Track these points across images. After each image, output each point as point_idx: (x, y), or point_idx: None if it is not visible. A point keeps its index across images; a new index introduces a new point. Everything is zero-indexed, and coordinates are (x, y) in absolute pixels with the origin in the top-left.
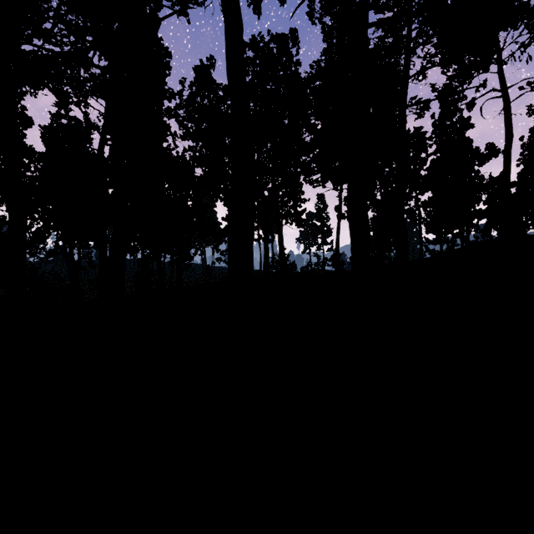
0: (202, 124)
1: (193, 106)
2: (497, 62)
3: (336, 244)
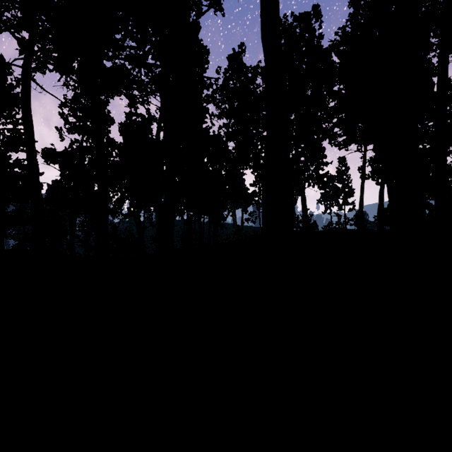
0: (234, 104)
1: (227, 89)
2: None
3: (360, 204)
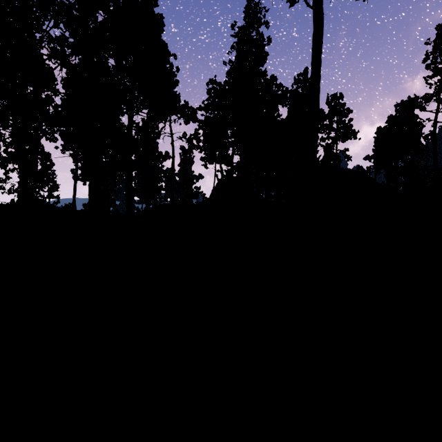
0: None
1: None
2: (169, 121)
3: (74, 199)
